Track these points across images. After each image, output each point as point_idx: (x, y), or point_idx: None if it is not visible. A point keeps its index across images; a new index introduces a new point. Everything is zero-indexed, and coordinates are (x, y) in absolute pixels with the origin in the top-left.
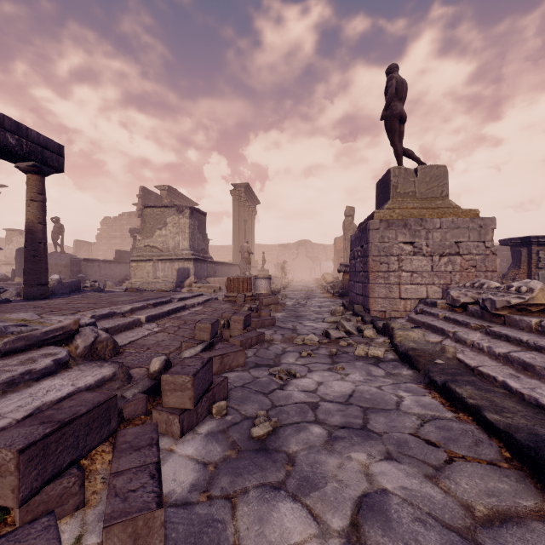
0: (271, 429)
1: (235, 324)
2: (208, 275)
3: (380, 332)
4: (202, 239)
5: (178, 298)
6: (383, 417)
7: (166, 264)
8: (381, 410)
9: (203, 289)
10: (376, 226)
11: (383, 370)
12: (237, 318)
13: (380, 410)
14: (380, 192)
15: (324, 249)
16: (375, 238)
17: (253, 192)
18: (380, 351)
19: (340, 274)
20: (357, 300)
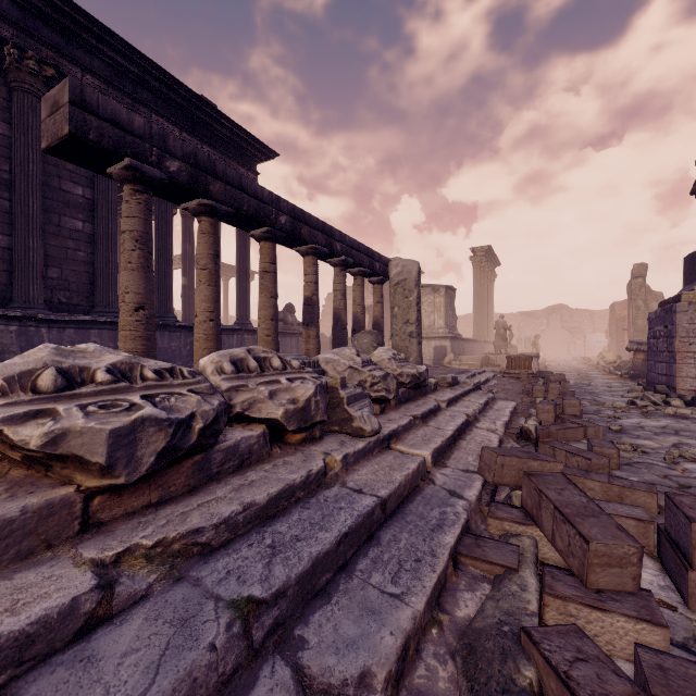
0: (620, 428)
1: (552, 391)
2: (459, 353)
3: (688, 405)
4: (452, 316)
5: (477, 372)
6: (689, 433)
7: (423, 342)
8: (687, 431)
9: (464, 366)
10: (684, 308)
11: (690, 421)
12: (554, 386)
13: (686, 431)
14: (689, 268)
15: (591, 316)
16: (682, 320)
17: (494, 254)
18: (687, 411)
19: (620, 352)
20: (658, 380)
